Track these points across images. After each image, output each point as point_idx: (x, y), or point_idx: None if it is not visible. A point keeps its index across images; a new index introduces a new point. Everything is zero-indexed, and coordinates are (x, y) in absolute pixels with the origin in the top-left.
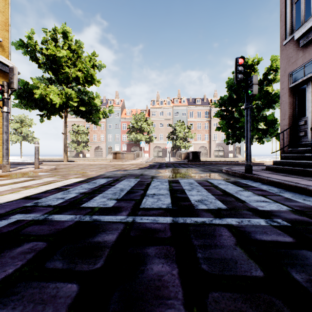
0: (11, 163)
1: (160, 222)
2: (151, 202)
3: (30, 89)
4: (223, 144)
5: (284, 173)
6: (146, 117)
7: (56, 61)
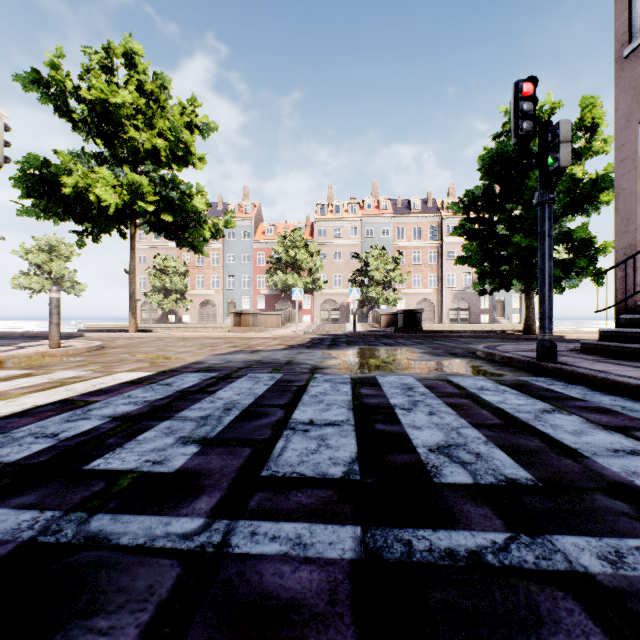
0: (18, 335)
1: (318, 556)
2: (300, 453)
3: (54, 175)
4: (467, 295)
5: (632, 360)
6: (305, 240)
7: (109, 114)
